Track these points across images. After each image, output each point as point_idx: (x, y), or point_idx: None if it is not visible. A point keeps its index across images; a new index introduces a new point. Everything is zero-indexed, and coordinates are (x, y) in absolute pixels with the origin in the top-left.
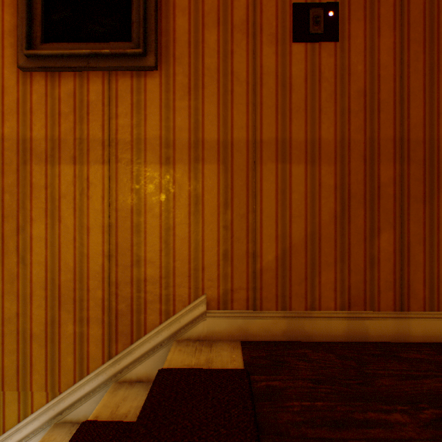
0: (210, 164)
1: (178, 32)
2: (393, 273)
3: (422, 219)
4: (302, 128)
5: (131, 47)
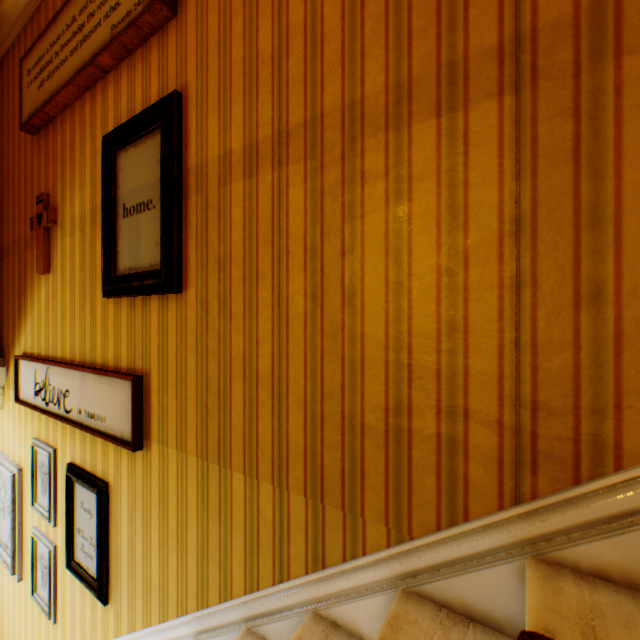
0: None
1: None
2: None
3: None
4: None
5: None
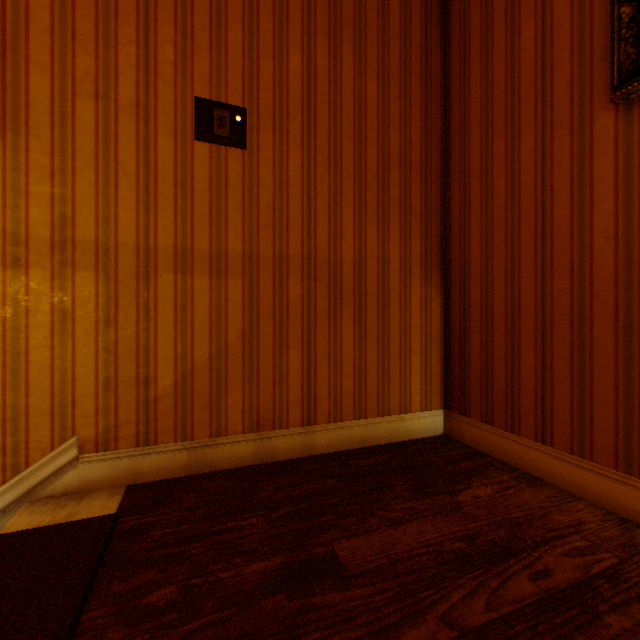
0: (86, 270)
1: (35, 94)
2: (302, 390)
3: (328, 336)
4: (207, 237)
5: None
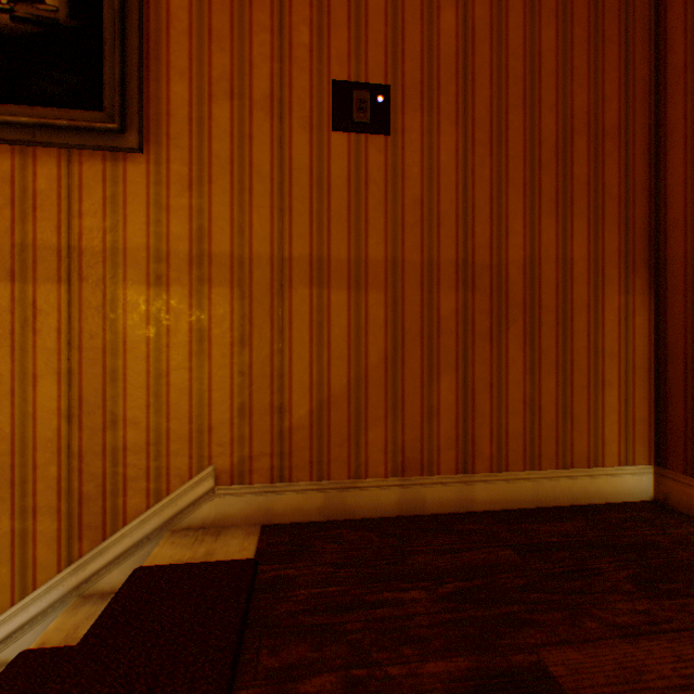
0: (221, 286)
1: (174, 102)
2: (456, 428)
3: (489, 361)
4: (344, 243)
5: (103, 119)
